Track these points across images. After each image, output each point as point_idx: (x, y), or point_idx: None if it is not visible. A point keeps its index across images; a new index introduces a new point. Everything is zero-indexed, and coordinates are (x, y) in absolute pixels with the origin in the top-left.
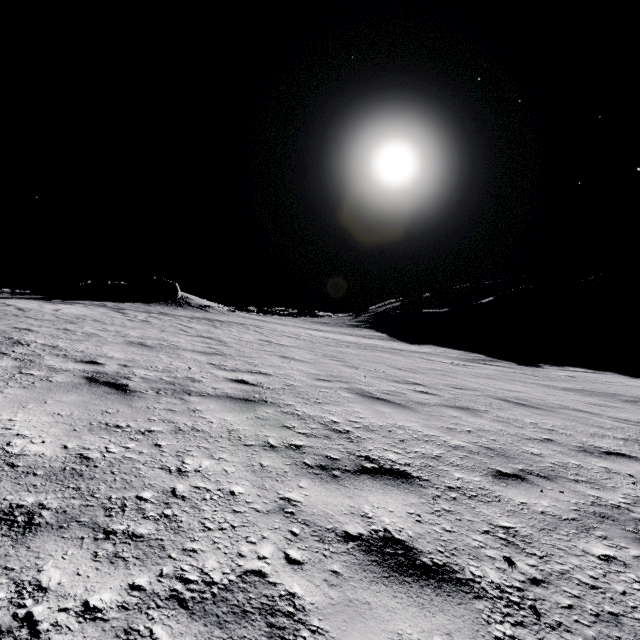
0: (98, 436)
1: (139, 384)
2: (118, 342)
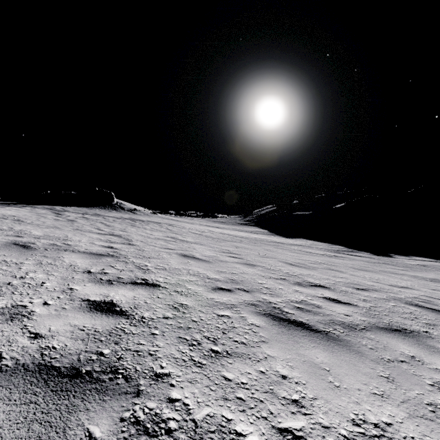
0: None
1: None
2: None
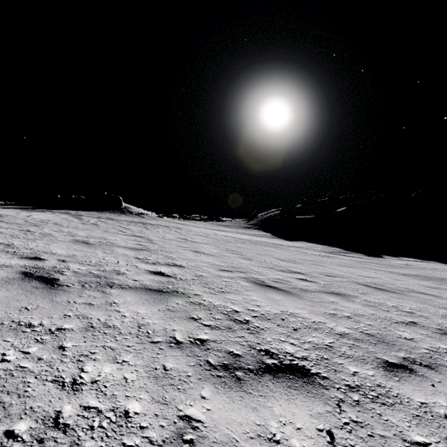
0: (1, 339)
1: (69, 278)
2: (66, 240)
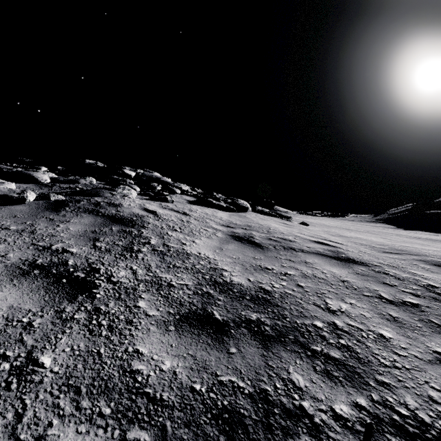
0: None
1: None
2: None
